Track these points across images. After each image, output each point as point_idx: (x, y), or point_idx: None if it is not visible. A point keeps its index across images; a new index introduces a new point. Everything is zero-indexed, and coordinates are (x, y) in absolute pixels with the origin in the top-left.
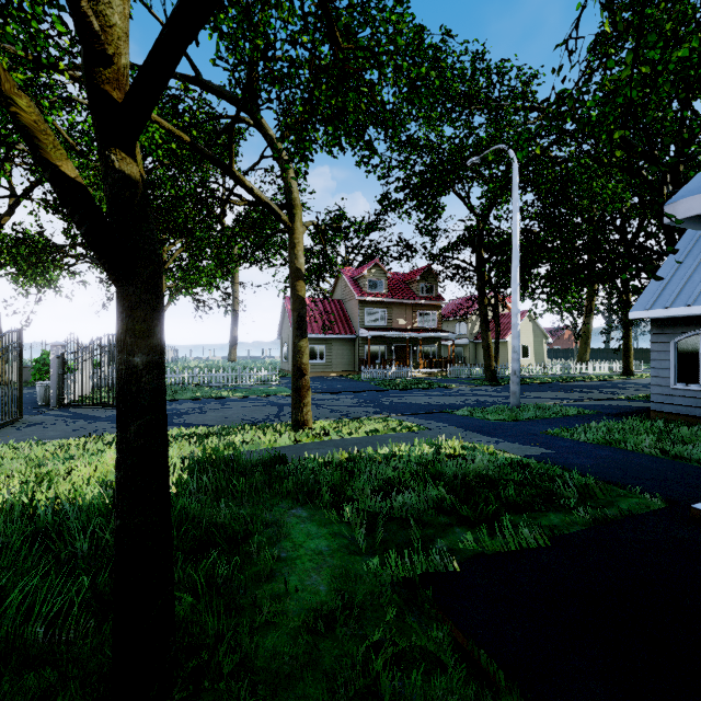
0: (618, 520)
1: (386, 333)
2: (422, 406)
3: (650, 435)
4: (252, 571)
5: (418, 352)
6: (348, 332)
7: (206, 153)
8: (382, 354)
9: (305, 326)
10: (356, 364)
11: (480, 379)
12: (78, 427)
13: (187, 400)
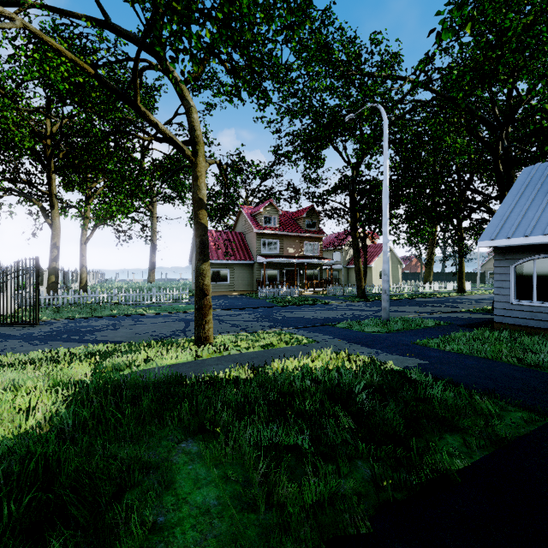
0: (514, 442)
1: (278, 259)
2: (309, 320)
3: (503, 345)
4: None
5: (304, 275)
6: (248, 258)
7: (111, 87)
8: (275, 276)
9: (206, 251)
10: (254, 284)
11: (353, 296)
12: None
13: (104, 317)
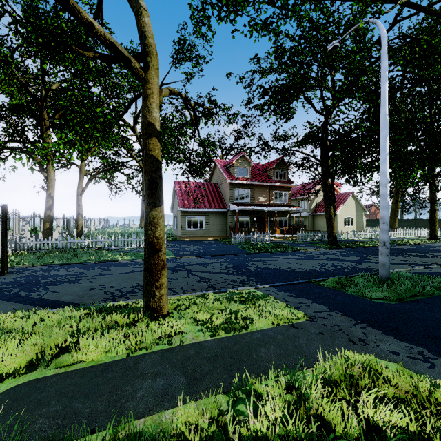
0: None
1: (250, 207)
2: (286, 274)
3: None
4: None
5: (274, 221)
6: (221, 207)
7: None
8: (247, 223)
9: (158, 193)
10: (227, 230)
11: (323, 243)
12: None
13: (79, 264)
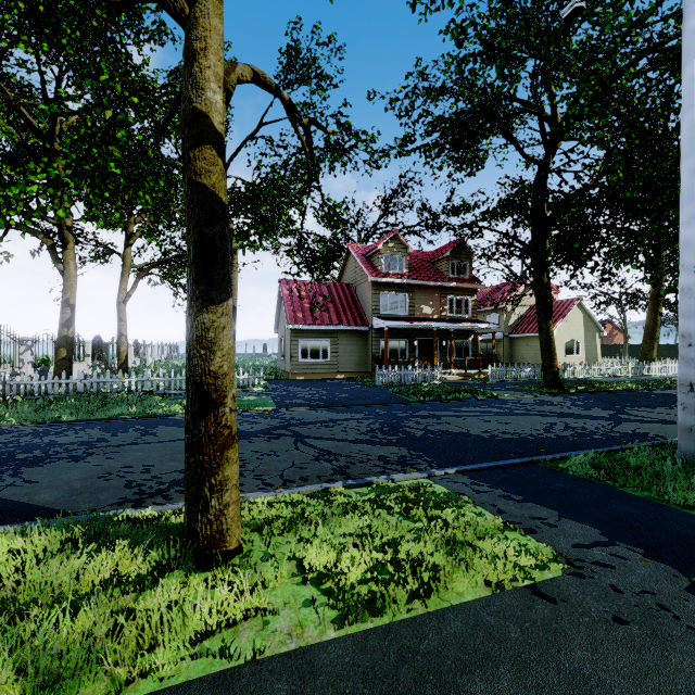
0: None
1: (407, 323)
2: (484, 444)
3: None
4: None
5: (448, 348)
6: (359, 322)
7: None
8: (402, 350)
9: (218, 272)
10: (369, 363)
11: (534, 384)
12: None
13: (105, 421)
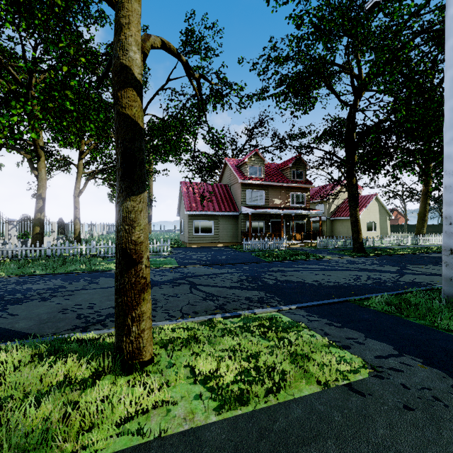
0: None
1: (264, 210)
2: (314, 289)
3: None
4: None
5: (290, 226)
6: (232, 210)
7: None
8: (261, 228)
9: (137, 173)
10: (239, 236)
11: (347, 250)
12: None
13: (64, 274)
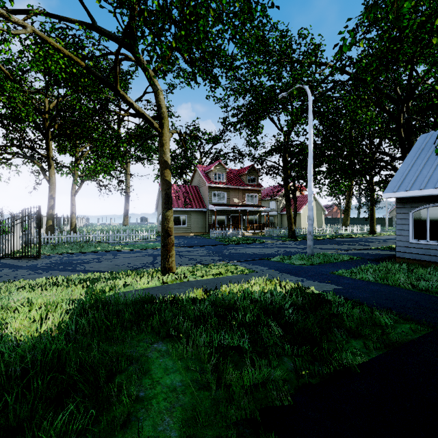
0: (402, 345)
1: (226, 207)
2: (250, 255)
3: (401, 274)
4: (110, 416)
5: (246, 219)
6: (202, 207)
7: (97, 76)
8: (223, 221)
9: (170, 201)
10: (207, 227)
11: (285, 237)
12: (2, 274)
13: (90, 252)
